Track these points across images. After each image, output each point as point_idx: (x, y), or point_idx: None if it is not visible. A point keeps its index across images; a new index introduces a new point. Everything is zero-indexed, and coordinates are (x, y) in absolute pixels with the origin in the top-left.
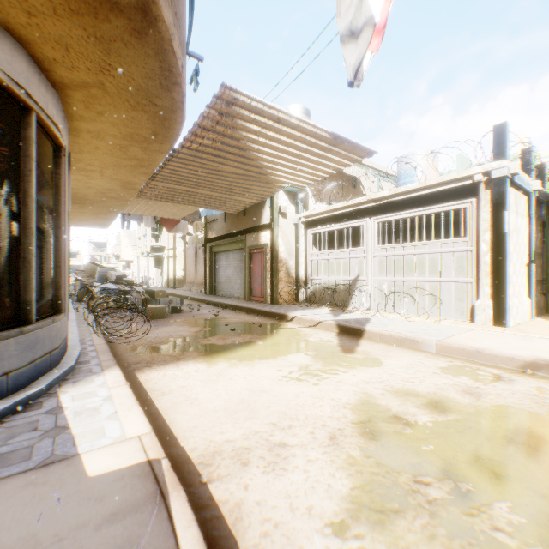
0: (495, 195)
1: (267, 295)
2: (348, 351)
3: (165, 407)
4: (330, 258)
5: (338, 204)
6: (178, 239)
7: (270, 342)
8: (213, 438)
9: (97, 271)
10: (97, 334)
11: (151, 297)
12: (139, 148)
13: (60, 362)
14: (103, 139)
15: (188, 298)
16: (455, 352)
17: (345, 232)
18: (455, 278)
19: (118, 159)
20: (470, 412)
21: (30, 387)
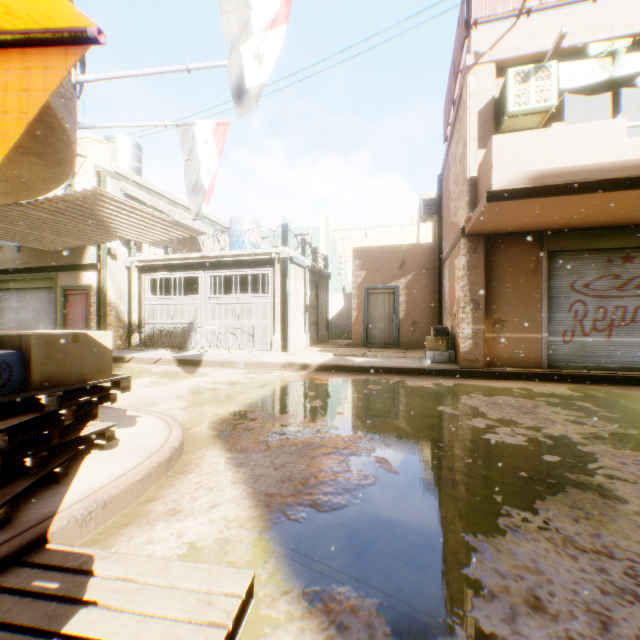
0: (283, 268)
1: None
2: (186, 372)
3: None
4: (168, 304)
5: (175, 255)
6: None
7: None
8: None
9: None
10: None
11: None
12: None
13: None
14: None
15: None
16: (253, 365)
17: (182, 280)
18: (263, 321)
19: None
20: (247, 383)
21: None
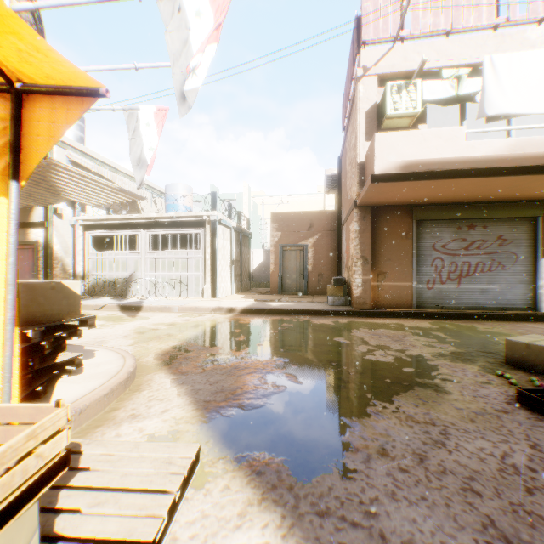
0: (212, 229)
1: None
2: (129, 316)
3: None
4: (110, 258)
5: (118, 215)
6: None
7: None
8: None
9: None
10: None
11: None
12: None
13: None
14: None
15: None
16: (188, 309)
17: (123, 238)
18: (195, 273)
19: None
20: (183, 324)
21: None
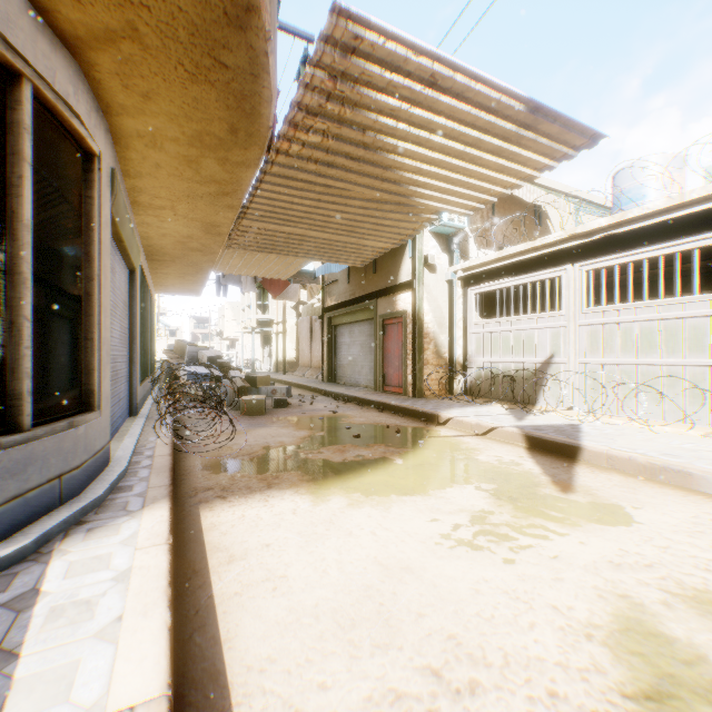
0: None
1: (406, 384)
2: (554, 485)
3: (226, 594)
4: (504, 330)
5: (517, 246)
6: (290, 310)
7: (415, 461)
8: (302, 703)
9: (186, 350)
10: (161, 440)
11: (251, 384)
12: (215, 162)
13: (83, 489)
14: (162, 148)
15: (300, 386)
16: None
17: (528, 288)
18: None
19: (190, 185)
20: None
21: (8, 541)
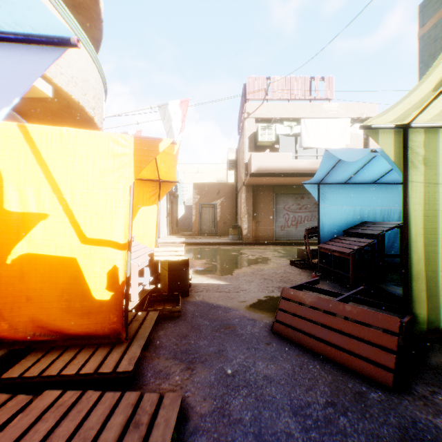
0: None
1: None
2: None
3: None
4: None
5: None
6: None
7: None
8: None
9: None
10: None
11: None
12: None
13: None
14: None
15: None
16: None
17: None
18: None
19: None
20: None
21: None
